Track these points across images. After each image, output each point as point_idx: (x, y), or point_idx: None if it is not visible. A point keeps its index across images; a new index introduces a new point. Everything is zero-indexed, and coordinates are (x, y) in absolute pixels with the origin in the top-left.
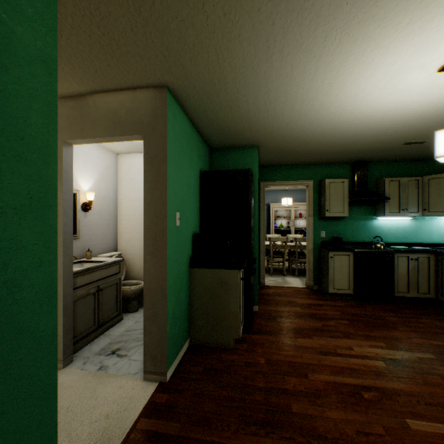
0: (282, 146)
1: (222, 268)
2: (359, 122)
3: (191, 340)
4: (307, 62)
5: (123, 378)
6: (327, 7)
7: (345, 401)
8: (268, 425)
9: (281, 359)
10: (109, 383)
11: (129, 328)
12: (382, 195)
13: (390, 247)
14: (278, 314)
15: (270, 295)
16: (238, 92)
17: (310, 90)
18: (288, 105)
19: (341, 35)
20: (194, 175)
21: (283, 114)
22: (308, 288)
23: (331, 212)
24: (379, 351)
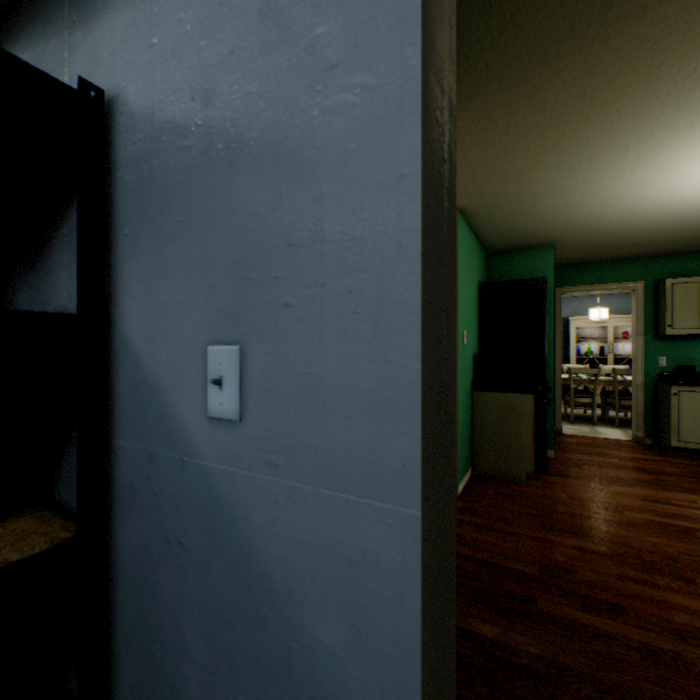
0: (589, 241)
1: (510, 392)
2: None
3: (473, 470)
4: (619, 171)
5: None
6: (636, 139)
7: (670, 534)
8: (573, 533)
9: (587, 497)
10: None
11: None
12: None
13: None
14: (583, 463)
15: (570, 444)
16: (534, 202)
17: (626, 189)
18: (597, 203)
19: (657, 149)
20: (474, 289)
21: (590, 212)
22: (634, 441)
23: (676, 328)
24: None
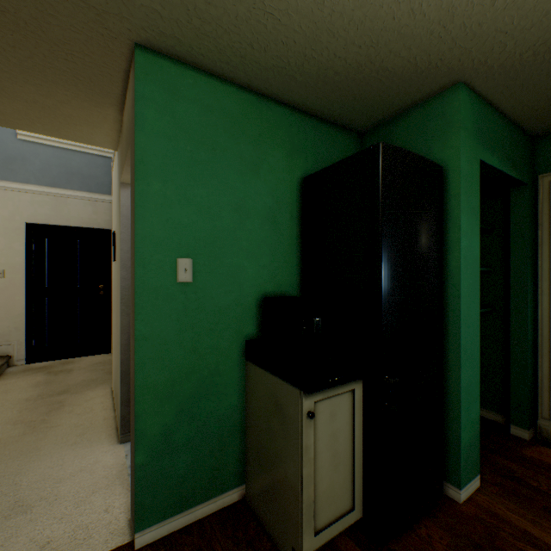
0: (543, 43)
1: (277, 374)
2: None
3: (246, 491)
4: None
5: (125, 496)
6: None
7: None
8: None
9: None
10: (109, 494)
11: None
12: None
13: None
14: (518, 550)
15: (548, 472)
16: None
17: None
18: None
19: None
20: (271, 190)
21: None
22: None
23: None
24: None
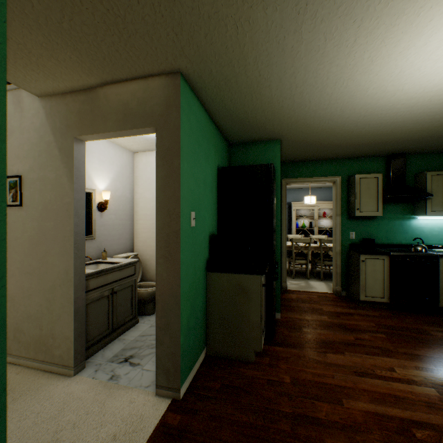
0: (307, 138)
1: (241, 272)
2: (401, 106)
3: (208, 350)
4: (345, 29)
5: (134, 391)
6: None
7: (392, 440)
8: None
9: (309, 378)
10: (119, 397)
11: (144, 333)
12: (423, 191)
13: (432, 250)
14: (303, 323)
15: (293, 300)
16: (260, 75)
17: (345, 68)
18: (317, 88)
19: None
20: (211, 172)
21: (310, 100)
22: (335, 294)
23: (362, 211)
24: (427, 375)
